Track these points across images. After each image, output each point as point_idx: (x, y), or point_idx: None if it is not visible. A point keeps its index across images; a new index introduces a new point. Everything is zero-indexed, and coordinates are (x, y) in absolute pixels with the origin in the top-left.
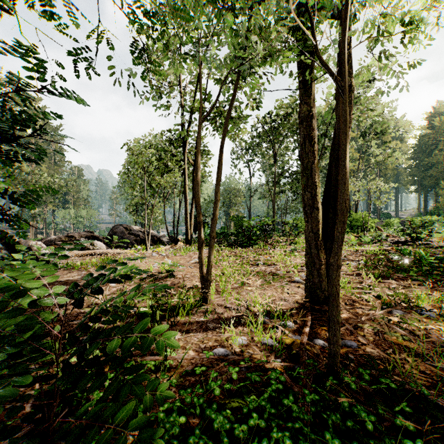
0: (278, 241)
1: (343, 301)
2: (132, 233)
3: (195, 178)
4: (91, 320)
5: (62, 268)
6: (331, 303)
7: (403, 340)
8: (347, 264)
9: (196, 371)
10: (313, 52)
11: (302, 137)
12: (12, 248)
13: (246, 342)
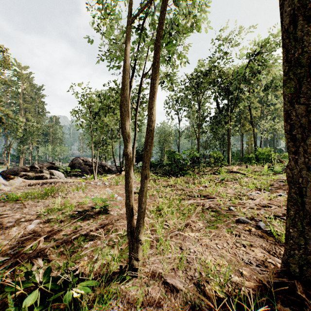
0: (203, 170)
1: None
2: (87, 164)
3: (122, 93)
4: None
5: (2, 200)
6: None
7: None
8: (280, 196)
9: None
10: None
11: (288, 15)
12: None
13: None
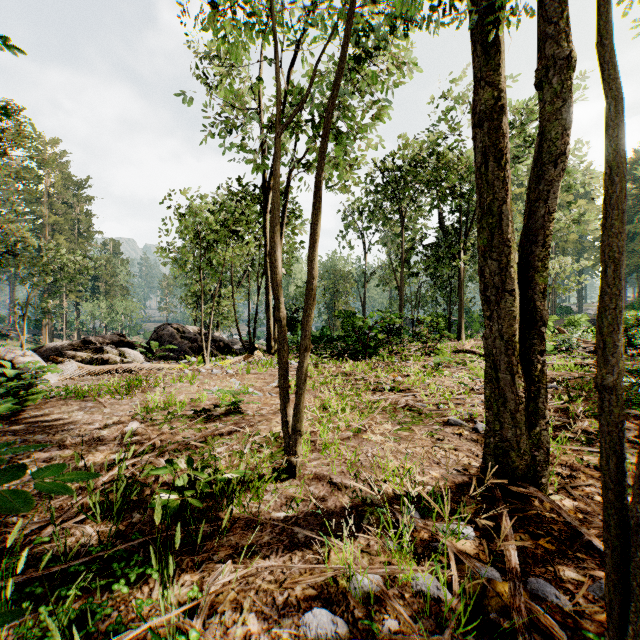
0: (409, 348)
1: (552, 469)
2: (186, 337)
3: (274, 237)
4: None
5: (57, 397)
6: (638, 549)
7: None
8: None
9: None
10: None
11: (480, 152)
12: None
13: (378, 586)
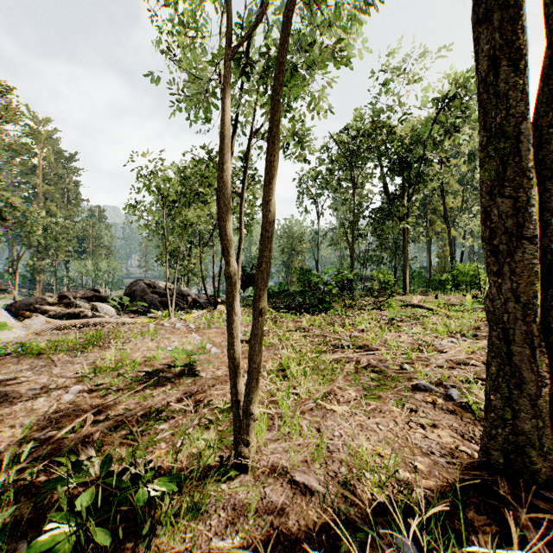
0: (360, 303)
1: None
2: (156, 292)
3: (223, 177)
4: None
5: (14, 353)
6: None
7: None
8: None
9: None
10: None
11: (486, 57)
12: None
13: None
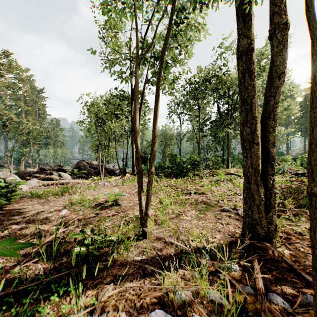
0: (203, 172)
1: (277, 234)
2: (92, 166)
3: (135, 116)
4: None
5: (26, 197)
6: None
7: None
8: None
9: None
10: None
11: (241, 72)
12: None
13: (190, 297)
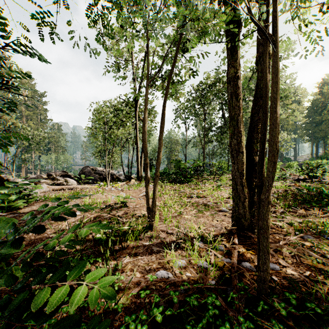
0: (207, 178)
1: None
2: (96, 172)
3: (143, 128)
4: (36, 257)
5: (40, 200)
6: (261, 235)
7: (317, 263)
8: None
9: (141, 295)
10: (239, 24)
11: (229, 94)
12: (3, 184)
13: (184, 264)
